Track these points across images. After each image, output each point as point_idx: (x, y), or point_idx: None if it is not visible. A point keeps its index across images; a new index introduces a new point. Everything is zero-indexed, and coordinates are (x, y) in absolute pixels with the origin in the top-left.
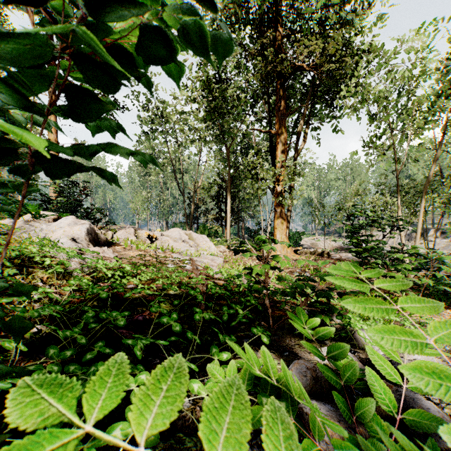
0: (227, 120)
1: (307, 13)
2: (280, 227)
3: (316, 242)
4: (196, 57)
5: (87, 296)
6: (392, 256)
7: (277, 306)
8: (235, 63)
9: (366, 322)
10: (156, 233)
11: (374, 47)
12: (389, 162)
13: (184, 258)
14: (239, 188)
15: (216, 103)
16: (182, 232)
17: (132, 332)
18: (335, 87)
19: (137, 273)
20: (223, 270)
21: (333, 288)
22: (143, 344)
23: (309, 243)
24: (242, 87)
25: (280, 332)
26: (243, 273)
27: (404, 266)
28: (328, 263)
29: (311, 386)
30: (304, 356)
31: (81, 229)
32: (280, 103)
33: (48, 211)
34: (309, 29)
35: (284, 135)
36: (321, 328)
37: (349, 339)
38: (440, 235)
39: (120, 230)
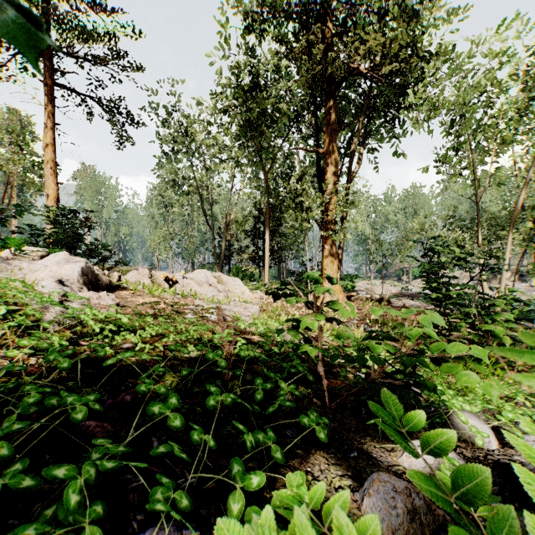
0: (266, 137)
1: (364, 3)
2: (330, 268)
3: (371, 286)
4: (227, 59)
5: (56, 362)
6: (487, 302)
7: (332, 372)
8: (275, 66)
9: (465, 398)
10: (177, 275)
11: (444, 50)
12: (465, 187)
13: (210, 306)
14: (279, 221)
15: (252, 116)
16: (210, 274)
17: (107, 424)
18: (396, 97)
19: (139, 327)
20: (258, 322)
21: (423, 350)
22: (97, 468)
23: (363, 288)
24: (283, 96)
25: (341, 415)
26: (285, 326)
27: (502, 315)
28: (415, 313)
29: (405, 527)
30: (382, 457)
31: (73, 268)
32: (330, 116)
33: (36, 247)
34: (367, 23)
35: (335, 155)
36: (431, 431)
37: (441, 424)
38: (517, 278)
39: (131, 271)
